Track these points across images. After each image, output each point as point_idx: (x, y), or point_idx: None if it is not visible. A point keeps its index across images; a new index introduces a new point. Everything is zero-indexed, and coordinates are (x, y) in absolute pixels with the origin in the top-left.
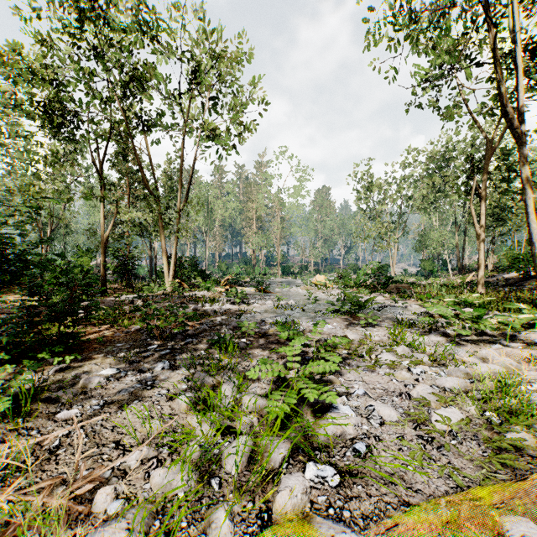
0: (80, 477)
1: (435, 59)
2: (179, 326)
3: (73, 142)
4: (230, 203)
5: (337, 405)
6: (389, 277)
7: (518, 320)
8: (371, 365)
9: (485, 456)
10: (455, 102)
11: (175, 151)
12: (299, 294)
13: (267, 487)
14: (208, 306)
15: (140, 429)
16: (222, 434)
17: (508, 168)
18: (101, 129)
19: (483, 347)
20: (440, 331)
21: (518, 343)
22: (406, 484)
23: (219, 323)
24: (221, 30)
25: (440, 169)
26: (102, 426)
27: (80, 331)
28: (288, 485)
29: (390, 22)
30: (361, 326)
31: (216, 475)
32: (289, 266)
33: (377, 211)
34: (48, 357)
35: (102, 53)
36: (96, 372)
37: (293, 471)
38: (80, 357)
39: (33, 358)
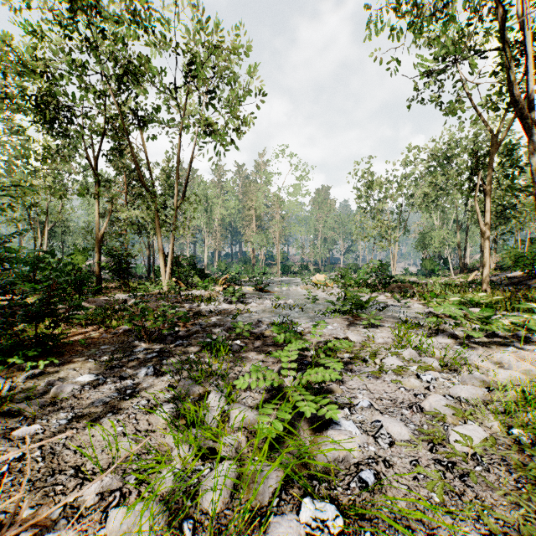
0: (19, 519)
1: (440, 48)
2: (169, 327)
3: (67, 137)
4: (229, 202)
5: (339, 420)
6: (390, 276)
7: (533, 320)
8: (376, 371)
9: (519, 488)
10: (458, 97)
11: (173, 148)
12: (299, 293)
13: (252, 532)
14: (204, 306)
15: (108, 450)
16: (203, 458)
17: (513, 163)
18: (95, 124)
19: (496, 350)
20: (448, 332)
21: (534, 346)
22: (426, 528)
23: (213, 323)
24: (219, 24)
25: (442, 166)
26: (65, 446)
27: (65, 332)
28: (277, 534)
29: (393, 9)
30: (363, 327)
31: (189, 515)
32: (289, 265)
33: (378, 210)
34: (20, 361)
35: (96, 45)
36: (72, 379)
37: (285, 510)
38: (57, 361)
39: (7, 362)
